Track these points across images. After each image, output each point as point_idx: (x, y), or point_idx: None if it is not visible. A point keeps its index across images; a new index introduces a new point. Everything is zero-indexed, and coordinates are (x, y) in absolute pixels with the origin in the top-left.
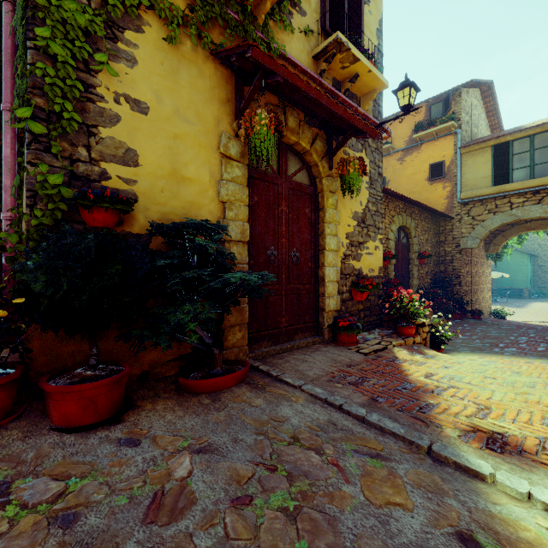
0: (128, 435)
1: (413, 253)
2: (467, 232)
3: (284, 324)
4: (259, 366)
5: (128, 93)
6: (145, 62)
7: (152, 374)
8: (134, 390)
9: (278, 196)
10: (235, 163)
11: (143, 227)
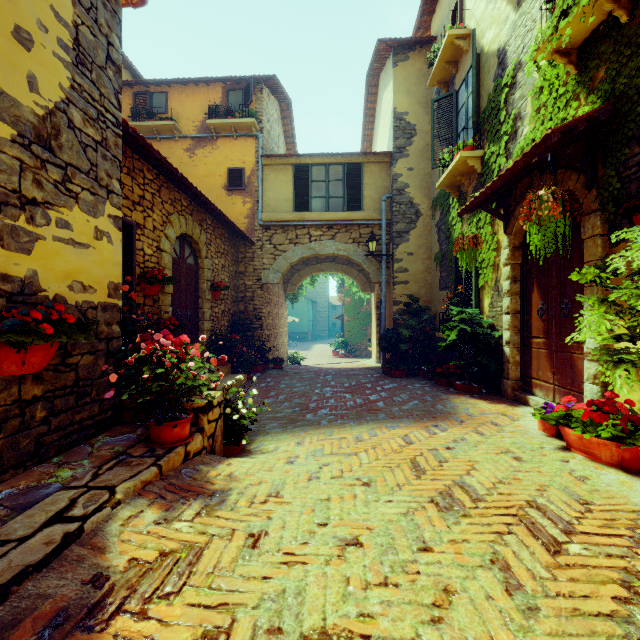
0: None
1: (204, 281)
2: (269, 263)
3: None
4: None
5: None
6: None
7: None
8: None
9: None
10: None
11: None
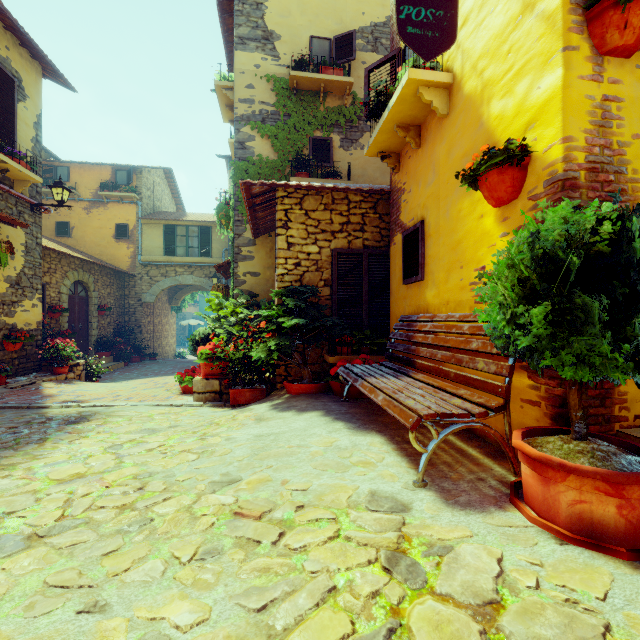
0: None
1: (92, 305)
2: (147, 289)
3: None
4: None
5: None
6: None
7: None
8: None
9: None
10: None
11: None
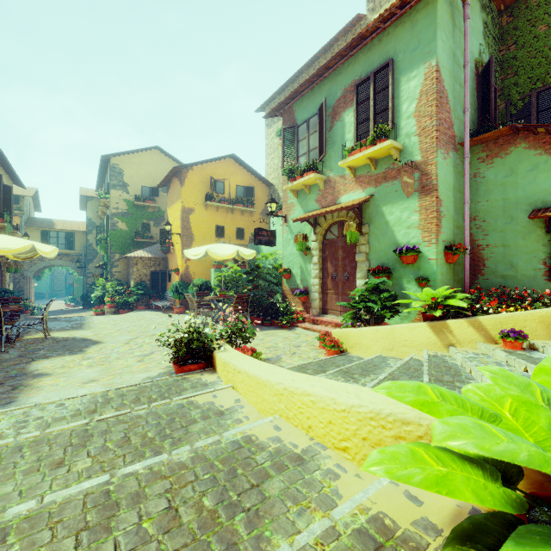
0: None
1: None
2: (28, 268)
3: None
4: None
5: None
6: None
7: None
8: None
9: None
10: None
11: None
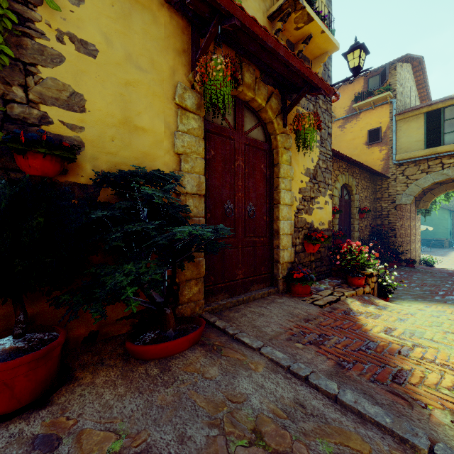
0: (49, 429)
1: (354, 208)
2: (401, 190)
3: (240, 276)
4: (215, 322)
5: (73, 32)
6: (92, 1)
7: (101, 334)
8: (77, 354)
9: (235, 151)
10: (191, 115)
11: (90, 177)
